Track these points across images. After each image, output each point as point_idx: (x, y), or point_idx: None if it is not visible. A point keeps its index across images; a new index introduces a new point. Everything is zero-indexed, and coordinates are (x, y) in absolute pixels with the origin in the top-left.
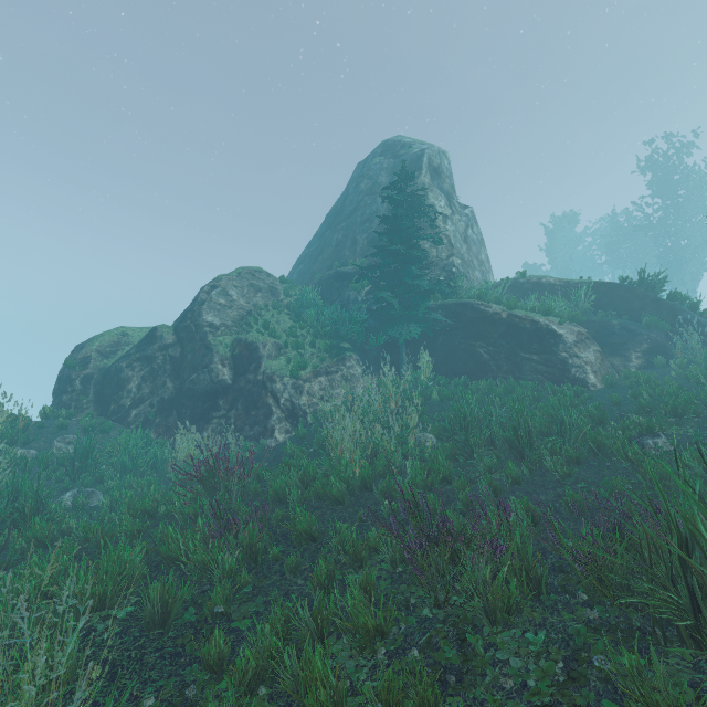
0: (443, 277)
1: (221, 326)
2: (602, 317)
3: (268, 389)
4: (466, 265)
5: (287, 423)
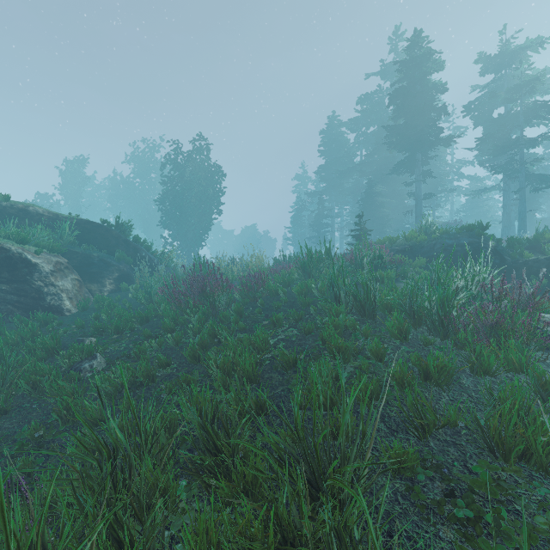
0: None
1: None
2: (85, 250)
3: None
4: None
5: None
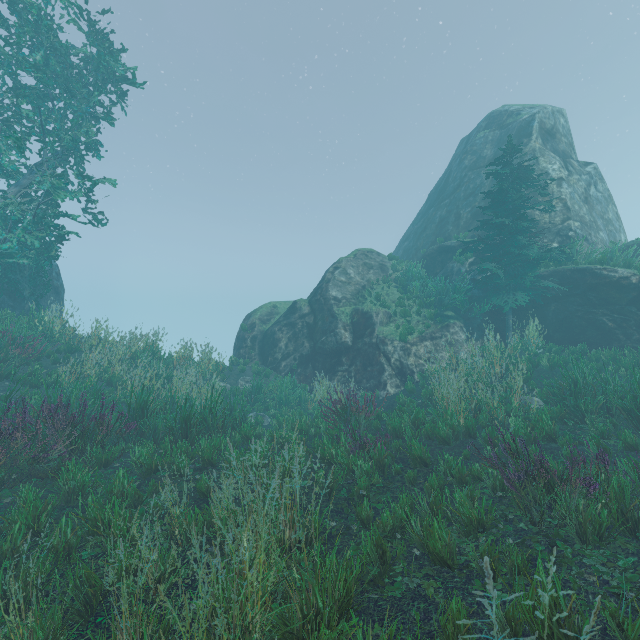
0: (557, 243)
1: (342, 299)
2: None
3: (381, 350)
4: (587, 227)
5: (397, 379)
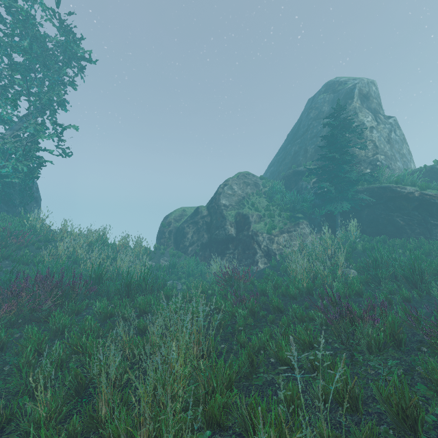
0: (369, 169)
1: (229, 206)
2: None
3: (255, 240)
4: (389, 159)
5: (265, 259)
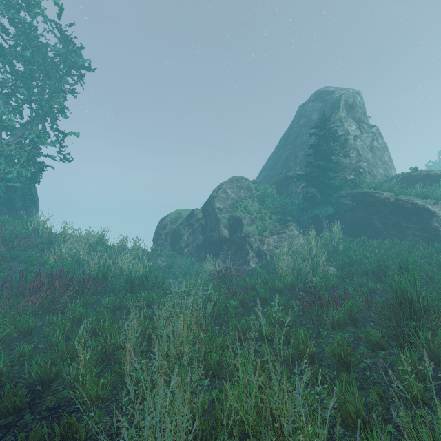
0: (353, 175)
1: (223, 209)
2: None
3: (247, 241)
4: (371, 166)
5: (256, 259)
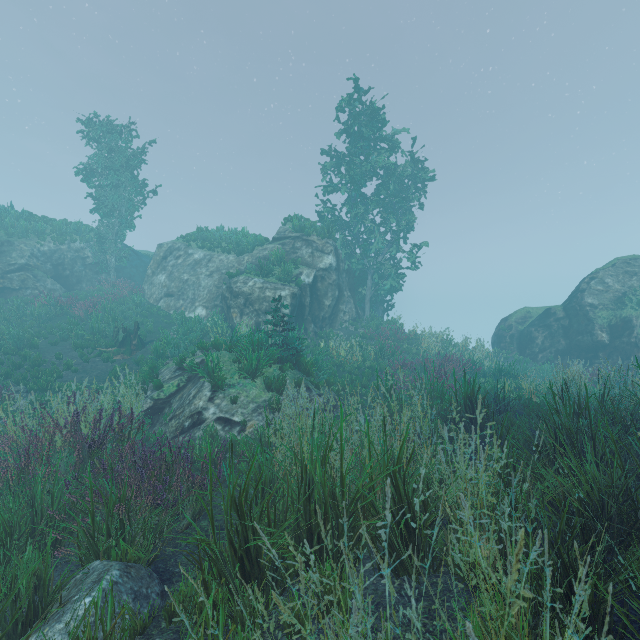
0: None
1: (598, 305)
2: None
3: (639, 348)
4: None
5: None
